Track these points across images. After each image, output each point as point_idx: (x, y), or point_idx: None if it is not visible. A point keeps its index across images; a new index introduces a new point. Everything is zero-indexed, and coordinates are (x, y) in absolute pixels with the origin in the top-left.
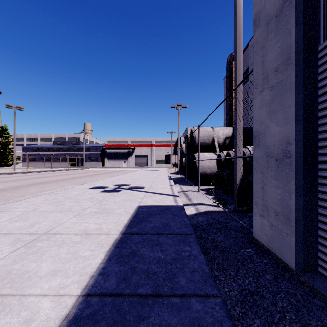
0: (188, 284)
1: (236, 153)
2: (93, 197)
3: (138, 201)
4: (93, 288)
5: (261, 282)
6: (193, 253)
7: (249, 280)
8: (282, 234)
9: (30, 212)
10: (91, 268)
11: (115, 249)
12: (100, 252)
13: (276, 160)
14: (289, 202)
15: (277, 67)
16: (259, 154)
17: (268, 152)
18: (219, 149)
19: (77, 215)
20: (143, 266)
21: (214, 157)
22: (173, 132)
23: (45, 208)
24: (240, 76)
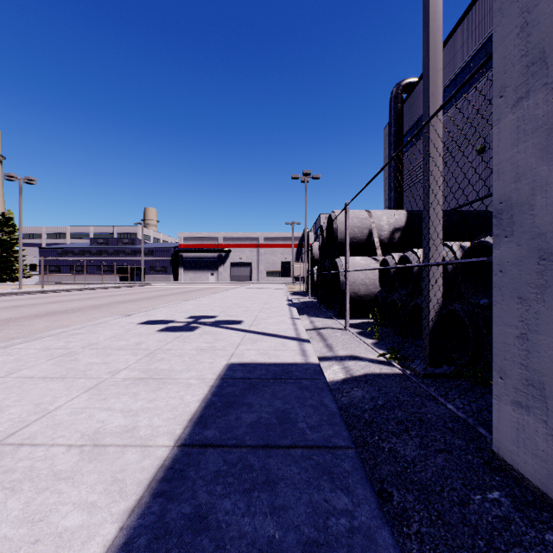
0: None
1: (429, 256)
2: (140, 343)
3: (228, 351)
4: None
5: None
6: (359, 519)
7: None
8: None
9: None
10: None
11: (151, 501)
12: (109, 513)
13: None
14: None
15: None
16: (513, 254)
17: (545, 248)
18: (382, 251)
19: (93, 388)
20: None
21: (373, 265)
22: (295, 223)
23: (35, 368)
24: (438, 97)
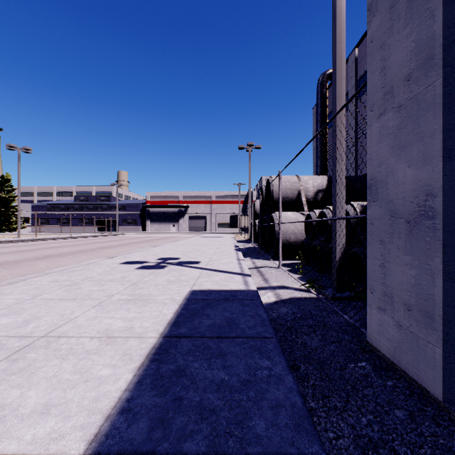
0: (270, 433)
1: (336, 212)
2: (125, 277)
3: (190, 282)
4: (108, 440)
5: (388, 424)
6: (275, 371)
7: (367, 419)
8: (419, 342)
9: (28, 300)
10: (108, 400)
11: (150, 363)
12: (126, 369)
13: (407, 222)
14: (431, 290)
15: (409, 74)
16: (377, 213)
17: (393, 210)
18: (308, 208)
19: (98, 305)
20: (194, 396)
21: (301, 219)
22: (242, 184)
23: (52, 293)
24: (342, 98)
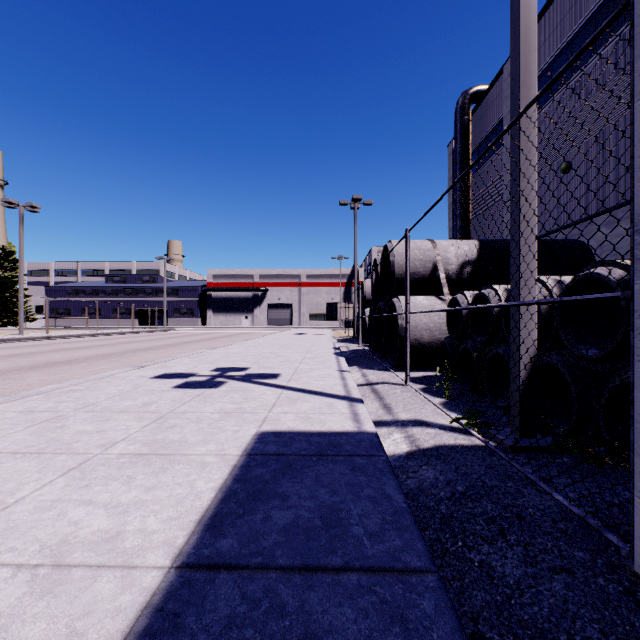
0: None
1: (520, 292)
2: (149, 403)
3: (259, 415)
4: None
5: None
6: None
7: None
8: None
9: None
10: None
11: None
12: None
13: None
14: None
15: None
16: None
17: None
18: (449, 289)
19: (75, 468)
20: None
21: (439, 306)
22: (343, 257)
23: (6, 439)
24: (531, 86)
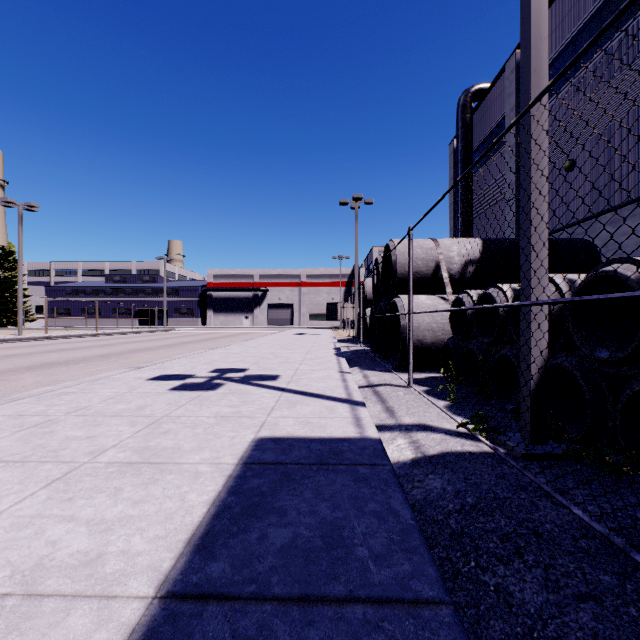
0: None
1: (530, 292)
2: (144, 407)
3: (257, 420)
4: None
5: None
6: None
7: None
8: None
9: None
10: None
11: None
12: None
13: None
14: None
15: None
16: None
17: None
18: (452, 289)
19: (60, 479)
20: None
21: (442, 306)
22: (344, 257)
23: None
24: (542, 74)
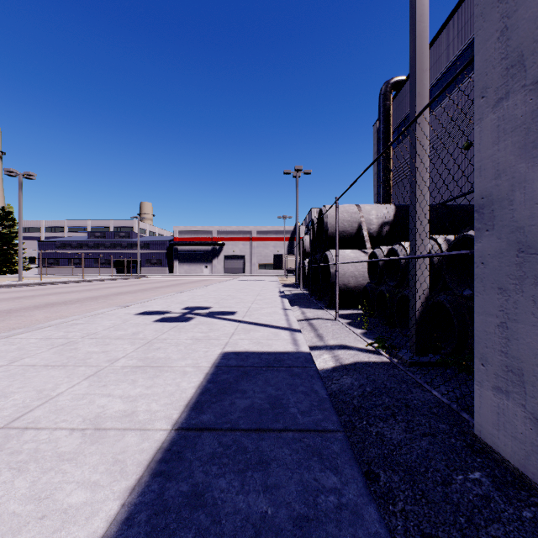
0: None
1: (416, 248)
2: (138, 333)
3: (222, 341)
4: None
5: None
6: (347, 497)
7: None
8: None
9: (1, 367)
10: None
11: (151, 480)
12: (111, 491)
13: None
14: None
15: None
16: (494, 247)
17: (524, 241)
18: (371, 244)
19: (93, 375)
20: None
21: (363, 258)
22: (287, 217)
23: (37, 357)
24: (424, 96)
